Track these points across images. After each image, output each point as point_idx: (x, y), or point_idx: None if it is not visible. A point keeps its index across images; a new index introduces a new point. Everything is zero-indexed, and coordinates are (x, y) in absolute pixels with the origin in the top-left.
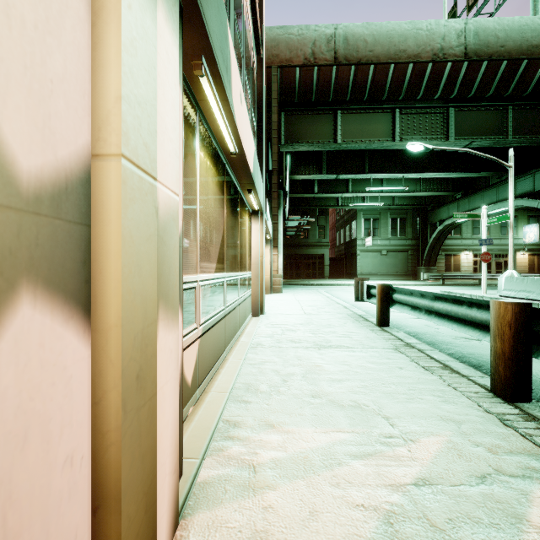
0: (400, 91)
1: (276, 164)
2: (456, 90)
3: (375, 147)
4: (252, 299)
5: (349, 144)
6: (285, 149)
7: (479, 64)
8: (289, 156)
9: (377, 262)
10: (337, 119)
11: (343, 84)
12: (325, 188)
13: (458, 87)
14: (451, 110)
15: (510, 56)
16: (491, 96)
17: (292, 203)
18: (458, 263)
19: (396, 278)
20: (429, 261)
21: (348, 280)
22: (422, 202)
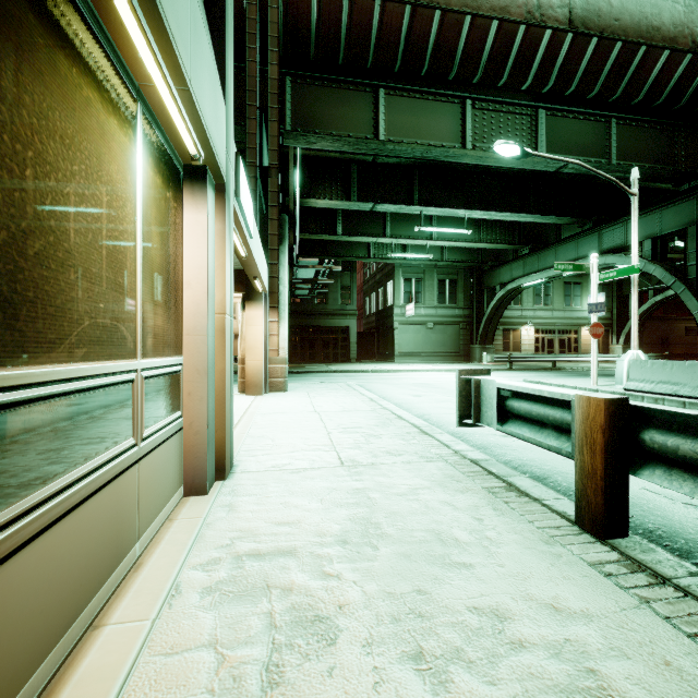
0: (476, 67)
1: (275, 158)
2: (553, 80)
3: (436, 155)
4: (186, 440)
5: (398, 145)
6: (293, 143)
7: (587, 41)
8: (300, 168)
9: (421, 339)
10: (380, 102)
11: (391, 39)
12: (353, 228)
13: (556, 74)
14: (542, 112)
15: (626, 37)
16: (594, 98)
17: (304, 251)
18: (518, 341)
19: (444, 360)
20: (485, 338)
21: (384, 364)
22: (477, 260)
